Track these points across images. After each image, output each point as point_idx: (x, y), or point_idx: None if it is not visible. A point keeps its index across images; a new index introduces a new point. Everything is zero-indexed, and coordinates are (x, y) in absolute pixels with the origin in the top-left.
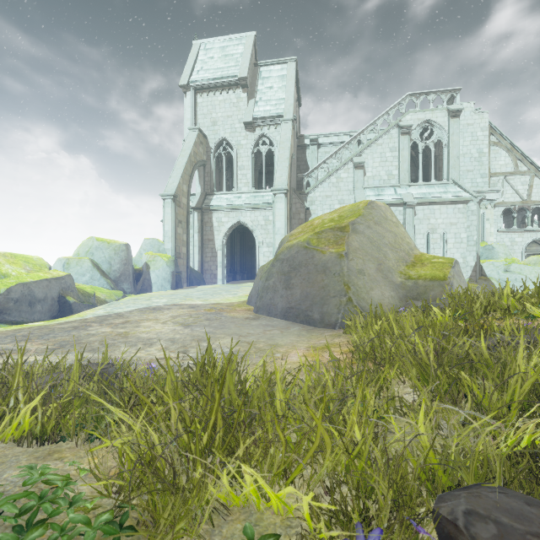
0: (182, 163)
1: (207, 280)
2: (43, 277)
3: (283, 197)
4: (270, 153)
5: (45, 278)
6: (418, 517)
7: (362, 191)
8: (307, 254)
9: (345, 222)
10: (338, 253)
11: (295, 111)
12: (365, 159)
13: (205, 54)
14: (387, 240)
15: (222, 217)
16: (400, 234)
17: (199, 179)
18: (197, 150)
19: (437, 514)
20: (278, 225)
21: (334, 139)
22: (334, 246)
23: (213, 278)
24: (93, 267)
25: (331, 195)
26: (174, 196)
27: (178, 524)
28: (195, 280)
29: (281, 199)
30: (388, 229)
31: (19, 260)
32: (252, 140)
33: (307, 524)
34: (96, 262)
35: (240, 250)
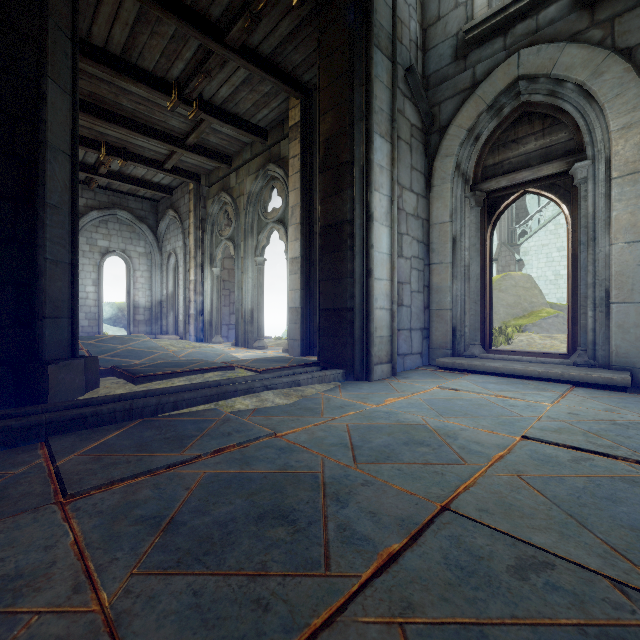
0: None
1: None
2: None
3: None
4: None
5: None
6: None
7: None
8: None
9: None
10: None
11: None
12: None
13: None
14: (506, 302)
15: None
16: (526, 296)
17: None
18: None
19: None
20: None
21: None
22: None
23: None
24: None
25: (547, 243)
26: None
27: None
28: None
29: None
30: (512, 294)
31: None
32: None
33: None
34: None
35: None
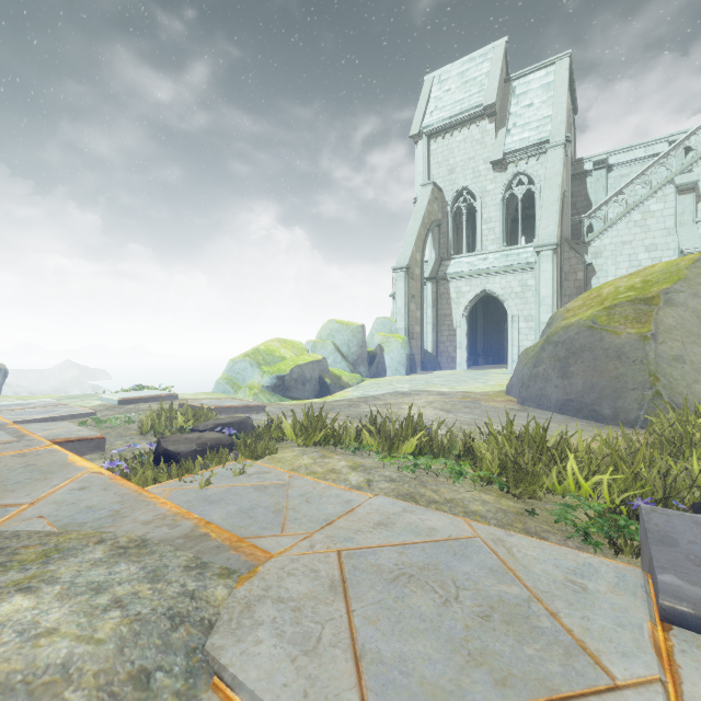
0: (415, 228)
1: (442, 364)
2: (308, 360)
3: (551, 255)
4: (528, 194)
5: (310, 360)
6: (677, 497)
7: (693, 228)
8: (592, 336)
9: (653, 291)
10: (640, 334)
11: (568, 127)
12: (700, 174)
13: (439, 88)
14: None
15: (461, 286)
16: None
17: (433, 242)
18: (430, 209)
19: (694, 503)
20: (542, 293)
21: (637, 153)
22: (634, 325)
23: (450, 362)
24: (335, 349)
25: (631, 240)
26: (407, 268)
27: (531, 486)
28: (429, 364)
29: (547, 258)
30: None
31: (288, 344)
32: (503, 182)
33: (605, 503)
34: (337, 345)
35: (482, 325)
